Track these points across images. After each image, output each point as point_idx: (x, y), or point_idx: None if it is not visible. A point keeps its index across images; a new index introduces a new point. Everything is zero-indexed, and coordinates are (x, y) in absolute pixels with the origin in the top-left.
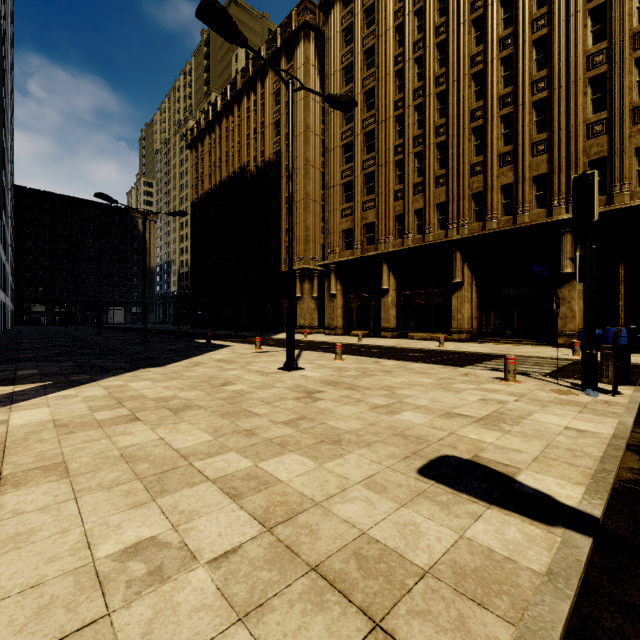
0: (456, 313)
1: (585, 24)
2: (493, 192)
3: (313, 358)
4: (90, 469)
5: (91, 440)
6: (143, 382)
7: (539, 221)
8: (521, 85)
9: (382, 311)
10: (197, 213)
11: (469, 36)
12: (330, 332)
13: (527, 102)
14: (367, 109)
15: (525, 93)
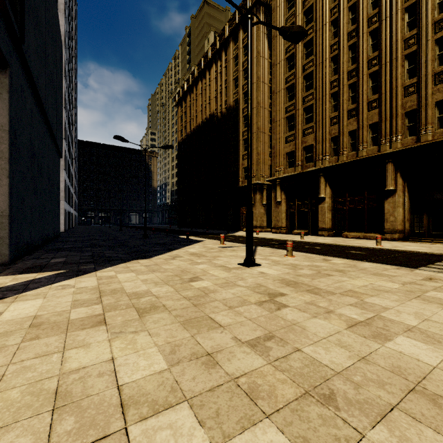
0: (389, 216)
1: None
2: (428, 108)
3: (267, 254)
4: (4, 420)
5: (44, 353)
6: (129, 274)
7: None
8: None
9: (319, 215)
10: (182, 149)
11: None
12: (276, 231)
13: None
14: (306, 56)
15: None
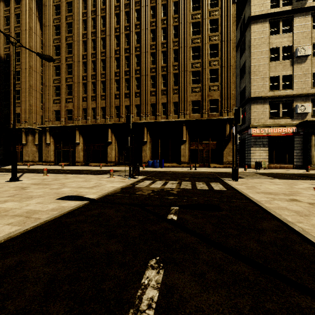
0: (109, 154)
1: (150, 57)
2: (123, 107)
3: (30, 176)
4: None
5: None
6: None
7: (137, 121)
8: (132, 69)
9: (76, 153)
10: None
11: (114, 41)
12: (46, 164)
13: (134, 76)
14: (68, 52)
15: (133, 73)
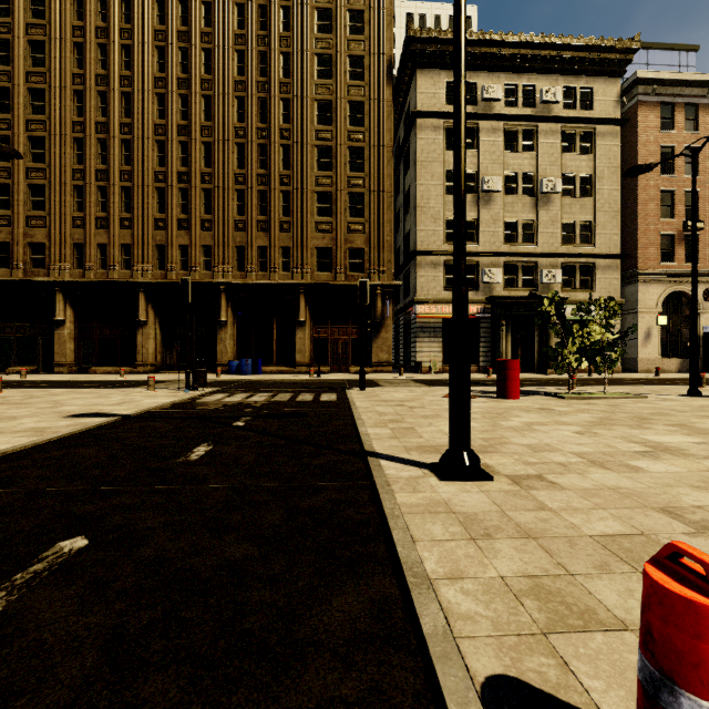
0: (141, 348)
1: (234, 151)
2: (173, 248)
3: None
4: None
5: None
6: None
7: (205, 280)
8: (194, 171)
9: (56, 344)
10: None
11: (153, 106)
12: None
13: (198, 187)
14: (34, 109)
15: (197, 179)
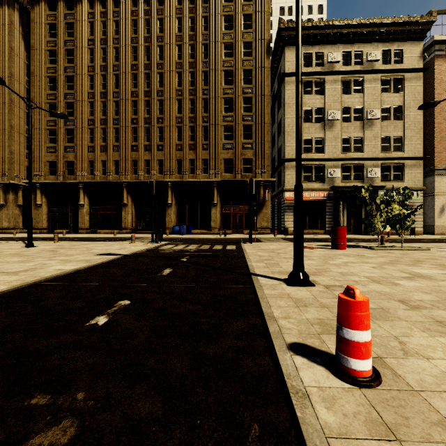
0: (124, 219)
1: (175, 104)
2: (142, 162)
3: (38, 243)
4: None
5: None
6: None
7: (159, 180)
8: (153, 117)
9: (80, 217)
10: None
11: (131, 81)
12: (36, 231)
13: (155, 126)
14: (68, 87)
15: (155, 121)
